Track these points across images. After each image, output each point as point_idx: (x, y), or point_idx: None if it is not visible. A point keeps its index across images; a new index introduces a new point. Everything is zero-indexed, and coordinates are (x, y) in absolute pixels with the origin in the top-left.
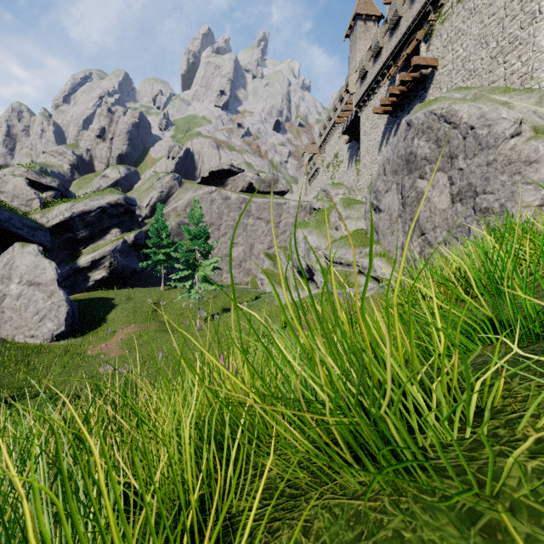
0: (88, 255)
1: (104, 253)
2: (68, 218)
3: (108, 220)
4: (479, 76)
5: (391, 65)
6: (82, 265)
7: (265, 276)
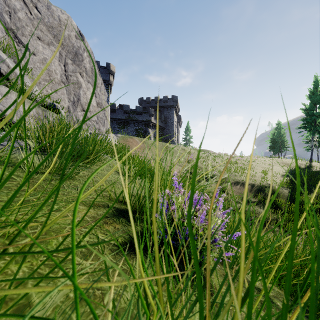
0: None
1: None
2: None
3: None
4: None
5: None
6: None
7: None
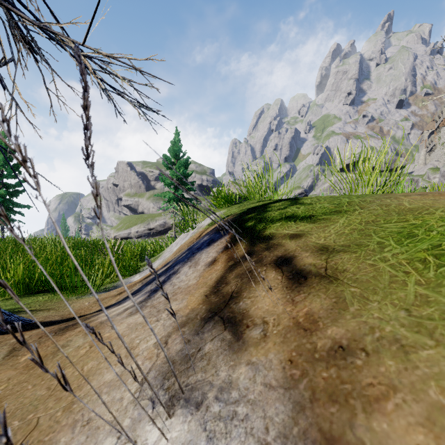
0: None
1: None
2: None
3: None
4: None
5: None
6: None
7: None
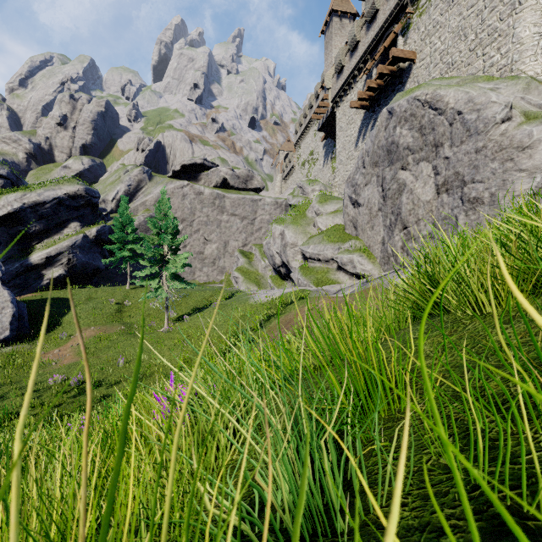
0: (42, 251)
1: (61, 249)
2: (18, 210)
3: (66, 213)
4: (458, 69)
5: (368, 59)
6: (35, 262)
7: (240, 274)
